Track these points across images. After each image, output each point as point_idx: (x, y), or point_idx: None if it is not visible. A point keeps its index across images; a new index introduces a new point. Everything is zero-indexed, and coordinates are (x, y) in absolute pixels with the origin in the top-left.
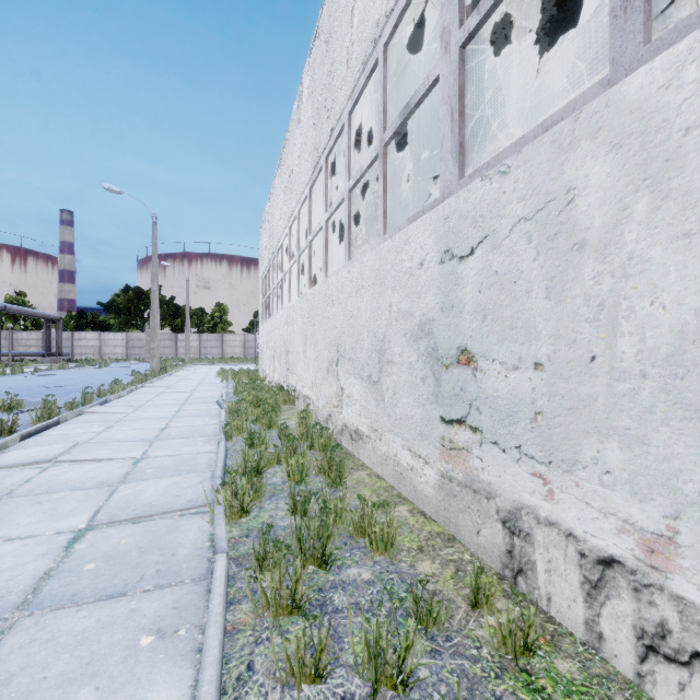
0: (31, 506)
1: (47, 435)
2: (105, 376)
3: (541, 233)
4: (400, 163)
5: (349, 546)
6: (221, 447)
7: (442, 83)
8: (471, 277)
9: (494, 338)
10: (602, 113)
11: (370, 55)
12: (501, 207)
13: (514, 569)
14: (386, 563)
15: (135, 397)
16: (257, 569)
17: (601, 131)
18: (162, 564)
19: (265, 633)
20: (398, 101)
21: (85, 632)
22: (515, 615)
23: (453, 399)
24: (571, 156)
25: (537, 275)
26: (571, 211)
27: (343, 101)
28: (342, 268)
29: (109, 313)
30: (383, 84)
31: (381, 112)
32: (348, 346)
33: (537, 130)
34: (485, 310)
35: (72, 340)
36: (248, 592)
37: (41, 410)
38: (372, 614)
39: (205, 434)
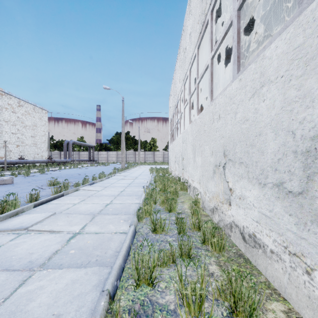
0: None
1: (50, 204)
2: (104, 170)
3: None
4: (259, 30)
5: None
6: (128, 234)
7: None
8: None
9: None
10: None
11: None
12: None
13: None
14: None
15: (108, 181)
16: None
17: None
18: None
19: None
20: None
21: None
22: None
23: None
24: None
25: None
26: None
27: None
28: (230, 83)
29: (111, 143)
30: None
31: None
32: (239, 150)
33: None
34: None
35: (98, 155)
36: None
37: (56, 188)
38: None
39: (127, 212)
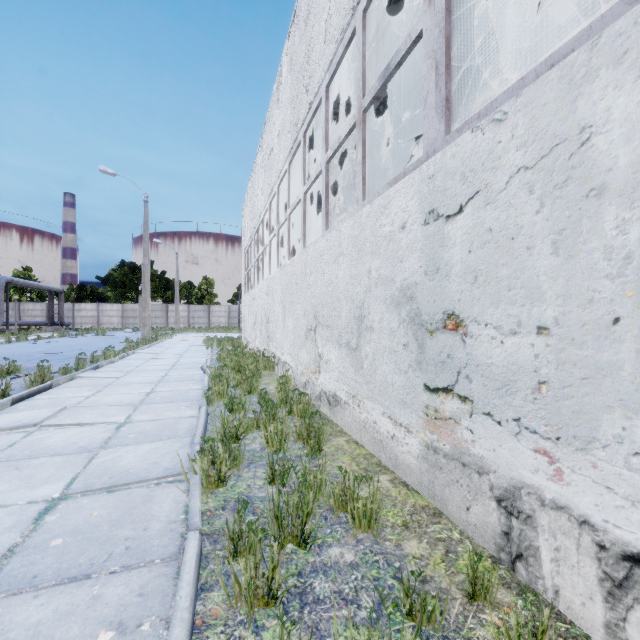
0: (9, 473)
1: (38, 399)
2: (101, 343)
3: (547, 181)
4: (374, 141)
5: (329, 521)
6: (202, 412)
7: (425, 38)
8: (460, 236)
9: (487, 301)
10: (629, 33)
11: (348, 24)
12: (496, 158)
13: (512, 553)
14: (370, 542)
15: (125, 363)
16: (231, 549)
17: (627, 55)
18: (132, 541)
19: (237, 630)
20: (373, 79)
21: (39, 625)
22: (519, 609)
23: (438, 366)
24: (586, 90)
25: (541, 228)
26: (586, 153)
27: (321, 74)
28: (320, 238)
29: (107, 286)
30: (361, 51)
31: (359, 78)
32: (326, 313)
33: (540, 69)
34: (476, 270)
35: (73, 311)
36: (220, 580)
37: (34, 375)
38: (357, 606)
39: (188, 399)
